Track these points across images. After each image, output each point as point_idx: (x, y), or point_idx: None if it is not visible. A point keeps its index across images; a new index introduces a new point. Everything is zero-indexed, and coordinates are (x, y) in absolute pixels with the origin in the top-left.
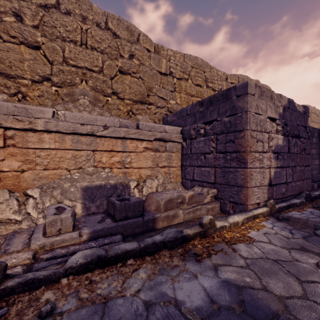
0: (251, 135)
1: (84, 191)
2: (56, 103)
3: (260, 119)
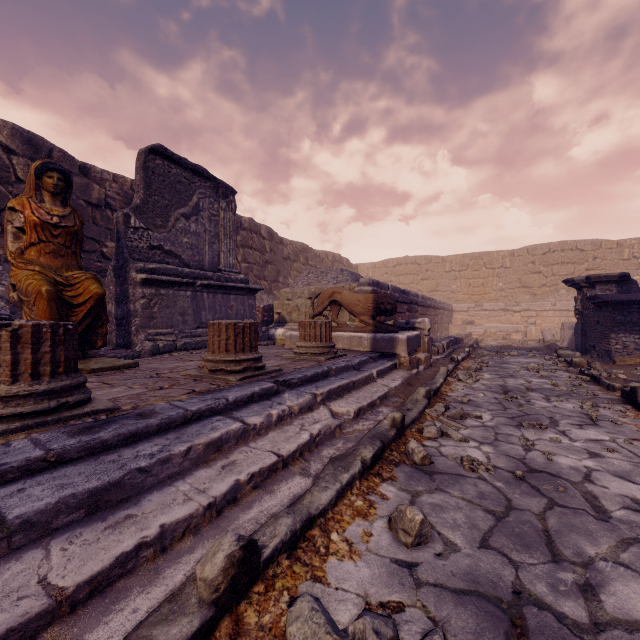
0: None
1: None
2: (548, 295)
3: None
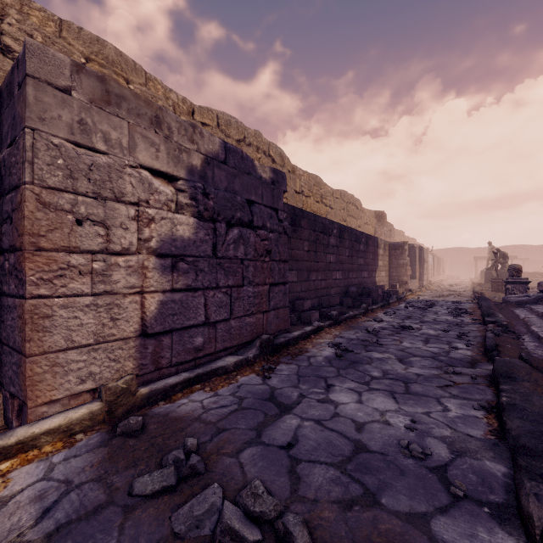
0: (48, 202)
1: None
2: None
3: (91, 162)
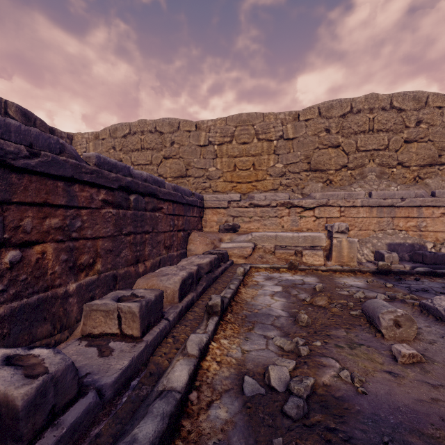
0: None
1: (388, 246)
2: (351, 182)
3: None
